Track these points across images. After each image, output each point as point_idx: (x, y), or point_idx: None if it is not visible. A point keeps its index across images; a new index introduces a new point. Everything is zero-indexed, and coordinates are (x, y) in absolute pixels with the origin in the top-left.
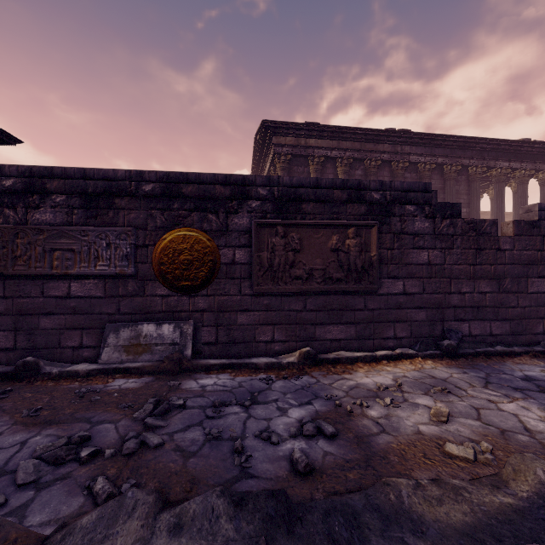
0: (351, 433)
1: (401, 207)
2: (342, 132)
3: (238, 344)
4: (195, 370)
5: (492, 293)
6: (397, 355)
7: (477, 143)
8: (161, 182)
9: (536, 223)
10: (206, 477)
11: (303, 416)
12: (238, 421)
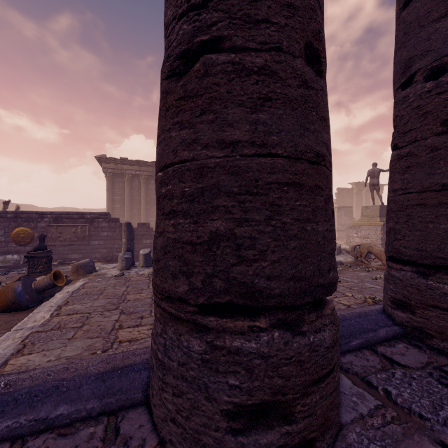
0: None
1: (98, 219)
2: (141, 163)
3: None
4: (23, 267)
5: None
6: None
7: None
8: (14, 214)
9: (145, 223)
10: None
11: None
12: None
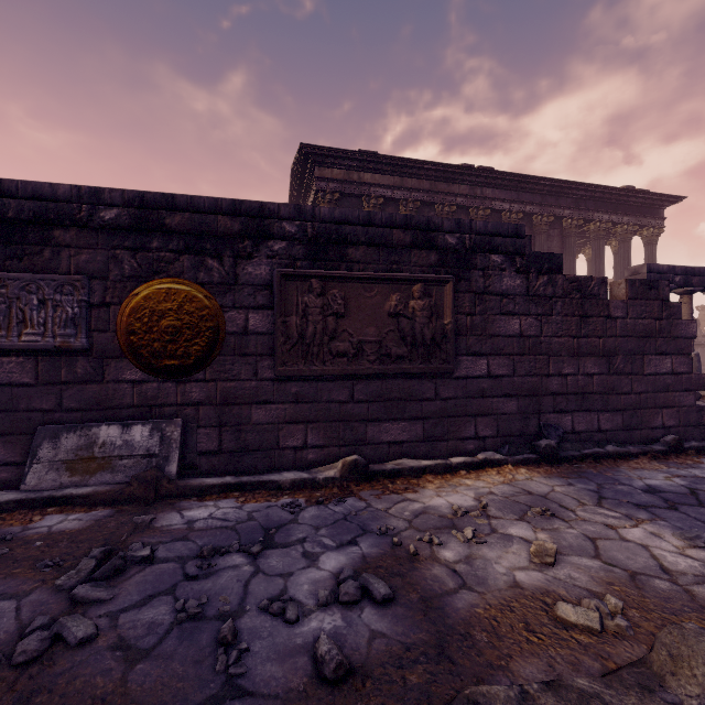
0: (414, 593)
1: (485, 257)
2: (407, 166)
3: (252, 452)
4: (182, 496)
5: (601, 375)
6: (479, 462)
7: (572, 189)
8: (131, 207)
9: (653, 283)
10: (158, 702)
11: (342, 567)
12: (236, 581)
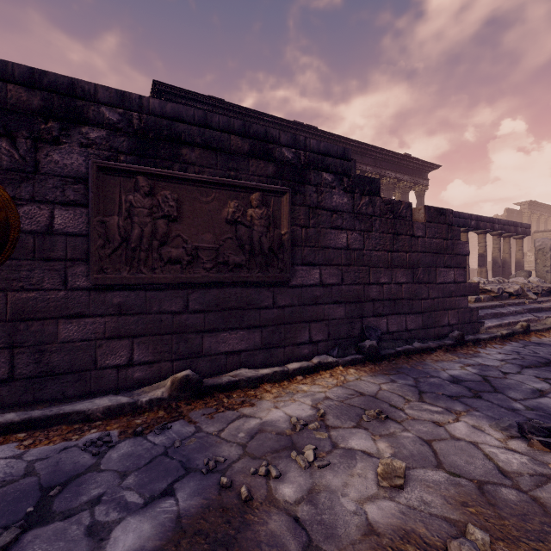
0: None
1: (317, 174)
2: (250, 116)
3: (59, 376)
4: None
5: (407, 283)
6: (314, 366)
7: (372, 151)
8: None
9: (442, 210)
10: None
11: (143, 544)
12: None
